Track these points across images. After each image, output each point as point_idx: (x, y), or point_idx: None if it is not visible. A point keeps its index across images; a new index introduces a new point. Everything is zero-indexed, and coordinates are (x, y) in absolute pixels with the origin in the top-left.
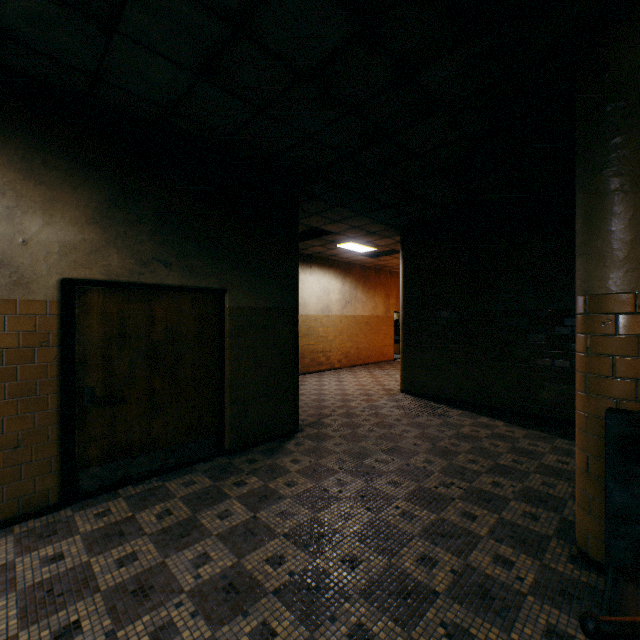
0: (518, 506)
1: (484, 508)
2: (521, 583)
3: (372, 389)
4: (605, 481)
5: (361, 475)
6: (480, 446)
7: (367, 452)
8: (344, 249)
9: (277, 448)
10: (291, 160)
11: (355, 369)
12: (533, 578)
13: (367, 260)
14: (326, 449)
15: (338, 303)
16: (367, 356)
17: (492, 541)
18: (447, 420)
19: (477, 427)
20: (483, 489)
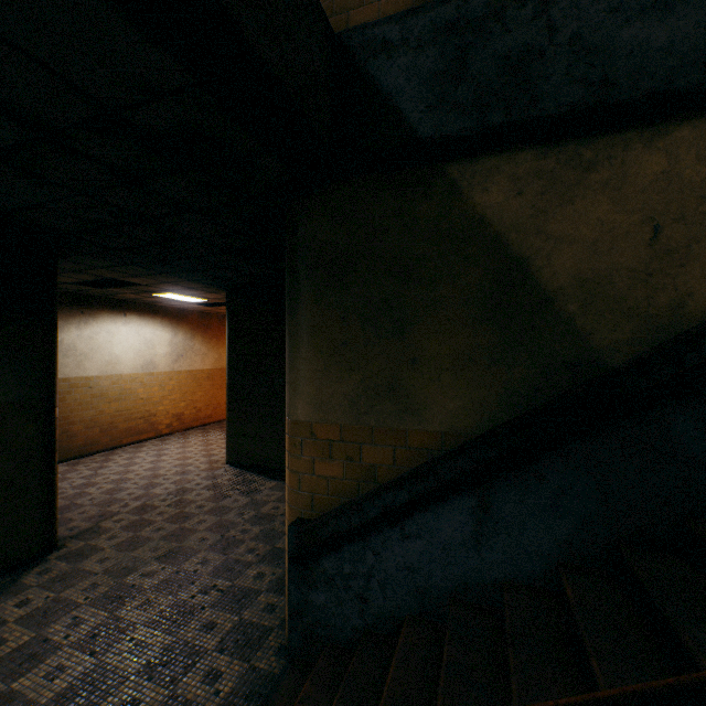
0: (265, 599)
1: (231, 611)
2: (216, 697)
3: (195, 463)
4: (288, 584)
5: (110, 602)
6: (270, 527)
7: (137, 564)
8: (168, 298)
9: (6, 586)
10: (26, 220)
11: (190, 433)
12: (232, 686)
13: (205, 308)
14: (82, 571)
15: (168, 357)
16: (209, 415)
17: (215, 653)
18: (256, 497)
19: (281, 502)
20: (243, 585)
